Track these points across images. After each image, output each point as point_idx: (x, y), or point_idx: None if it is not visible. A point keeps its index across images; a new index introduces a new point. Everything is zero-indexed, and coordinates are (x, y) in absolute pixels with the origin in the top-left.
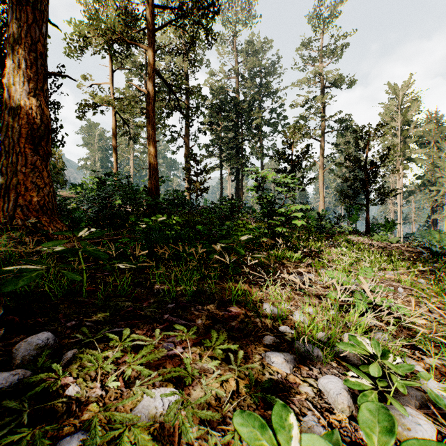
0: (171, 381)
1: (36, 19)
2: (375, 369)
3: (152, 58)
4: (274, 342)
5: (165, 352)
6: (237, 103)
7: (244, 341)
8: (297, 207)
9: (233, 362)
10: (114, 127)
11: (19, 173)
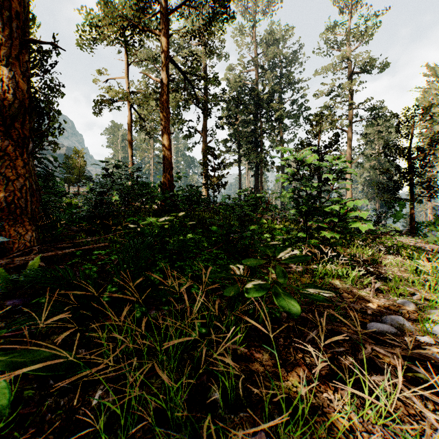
0: None
1: None
2: None
3: (166, 44)
4: None
5: None
6: (256, 95)
7: None
8: (358, 202)
9: None
10: (129, 122)
11: None
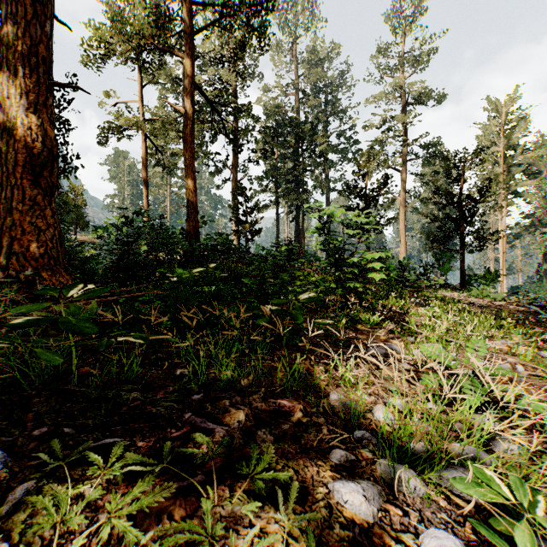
0: (178, 545)
1: (37, 13)
2: (525, 536)
3: (191, 68)
4: (347, 460)
5: (172, 490)
6: (297, 125)
7: (300, 461)
8: (375, 254)
9: (281, 507)
10: (144, 156)
11: (14, 212)
